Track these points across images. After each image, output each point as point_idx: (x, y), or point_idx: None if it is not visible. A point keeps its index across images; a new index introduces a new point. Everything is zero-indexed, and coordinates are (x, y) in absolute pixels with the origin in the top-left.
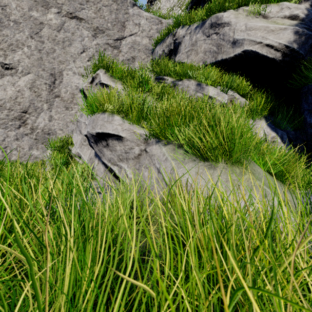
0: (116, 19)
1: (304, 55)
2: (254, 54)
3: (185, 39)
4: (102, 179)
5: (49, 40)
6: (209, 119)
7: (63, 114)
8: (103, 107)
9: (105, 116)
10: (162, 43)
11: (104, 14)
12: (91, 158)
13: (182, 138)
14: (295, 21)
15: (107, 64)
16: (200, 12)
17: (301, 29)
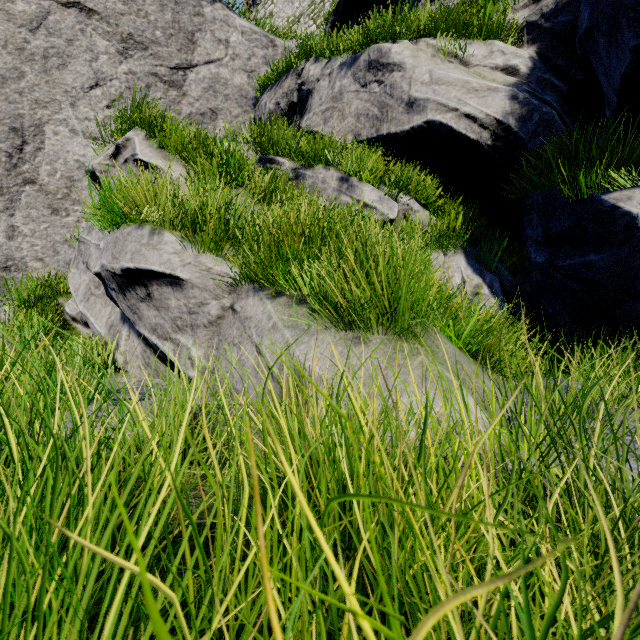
0: (174, 24)
1: (527, 140)
2: (445, 130)
3: (319, 86)
4: (137, 371)
5: (9, 48)
6: (356, 249)
7: (45, 223)
8: (138, 213)
9: (144, 233)
10: (274, 87)
11: (146, 8)
12: (114, 325)
13: (306, 284)
14: (513, 78)
15: (150, 118)
16: (348, 37)
17: (522, 93)
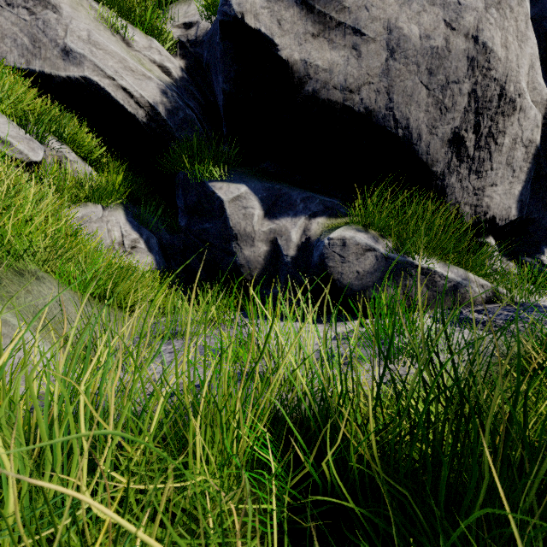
0: None
1: (175, 130)
2: (104, 94)
3: None
4: None
5: None
6: None
7: None
8: None
9: None
10: None
11: None
12: None
13: None
14: (167, 77)
15: None
16: None
17: (171, 91)
